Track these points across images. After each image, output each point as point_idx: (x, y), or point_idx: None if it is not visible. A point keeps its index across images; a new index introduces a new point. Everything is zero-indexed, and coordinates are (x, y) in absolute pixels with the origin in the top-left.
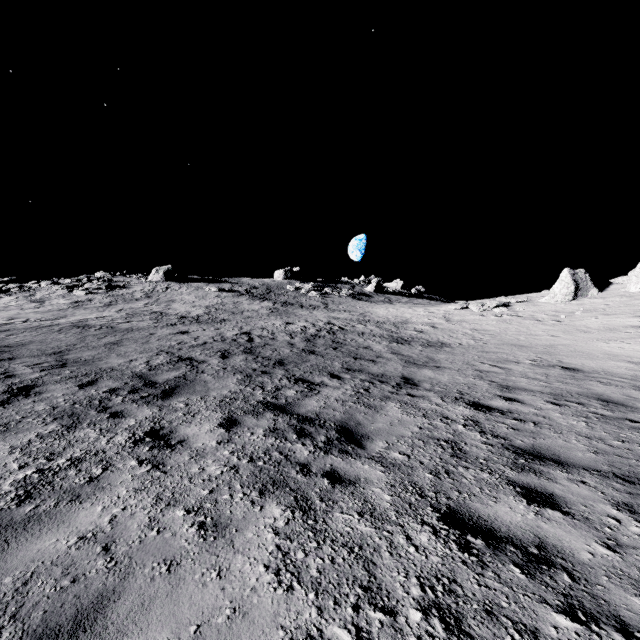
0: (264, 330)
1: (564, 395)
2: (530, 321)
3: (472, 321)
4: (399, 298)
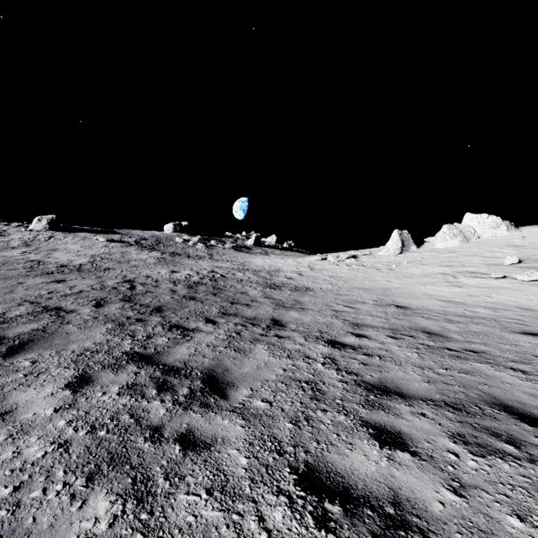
0: (148, 278)
1: (399, 329)
2: (372, 269)
3: (330, 269)
4: (274, 251)
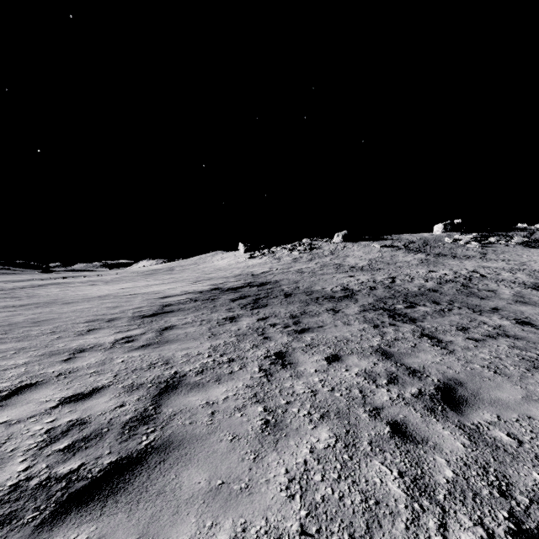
0: (407, 276)
1: None
2: None
3: None
4: None
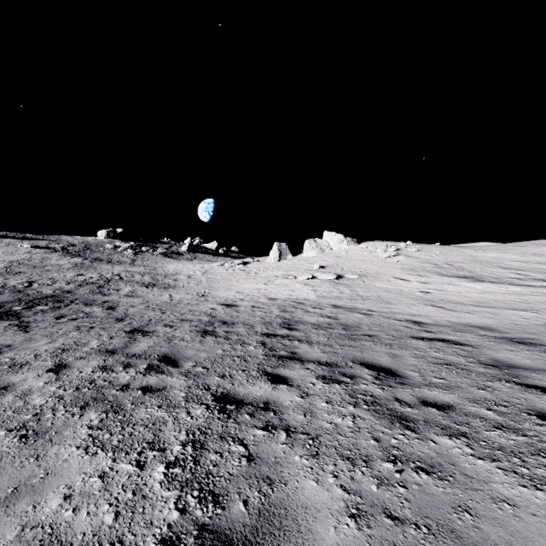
0: (50, 280)
1: (162, 304)
2: (244, 273)
3: (216, 273)
4: (206, 256)
